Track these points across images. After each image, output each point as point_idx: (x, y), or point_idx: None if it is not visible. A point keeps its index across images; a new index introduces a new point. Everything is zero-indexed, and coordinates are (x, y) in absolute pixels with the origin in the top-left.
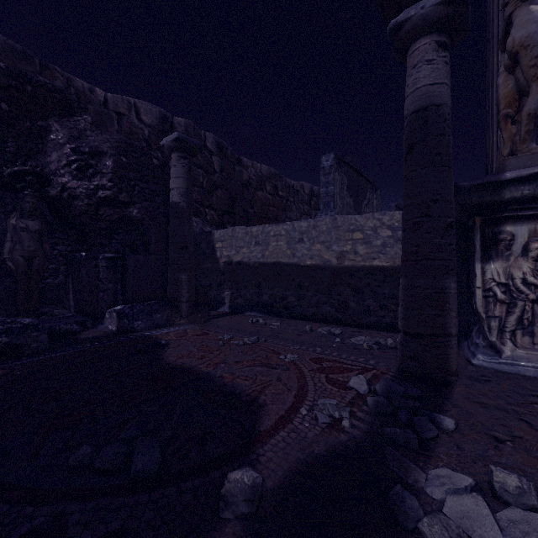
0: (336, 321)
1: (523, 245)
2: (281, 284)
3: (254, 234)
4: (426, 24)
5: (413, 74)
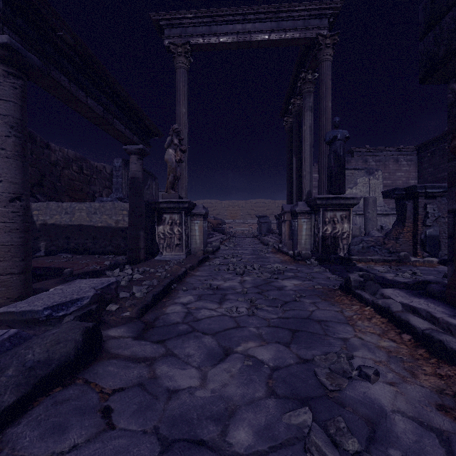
0: (115, 254)
1: (168, 221)
2: (83, 237)
3: (64, 207)
4: (133, 152)
5: (131, 165)
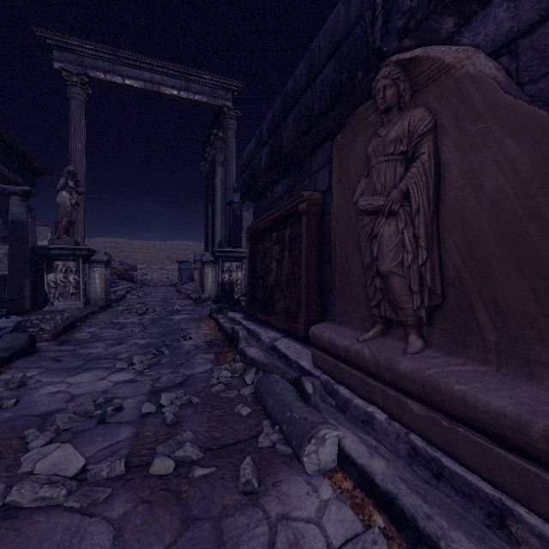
0: None
1: (61, 268)
2: None
3: None
4: (16, 193)
5: (12, 207)
